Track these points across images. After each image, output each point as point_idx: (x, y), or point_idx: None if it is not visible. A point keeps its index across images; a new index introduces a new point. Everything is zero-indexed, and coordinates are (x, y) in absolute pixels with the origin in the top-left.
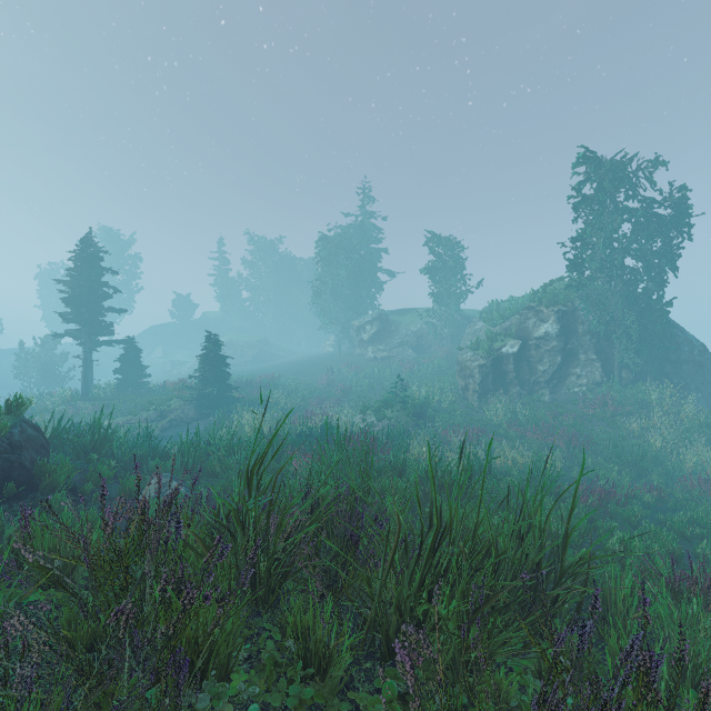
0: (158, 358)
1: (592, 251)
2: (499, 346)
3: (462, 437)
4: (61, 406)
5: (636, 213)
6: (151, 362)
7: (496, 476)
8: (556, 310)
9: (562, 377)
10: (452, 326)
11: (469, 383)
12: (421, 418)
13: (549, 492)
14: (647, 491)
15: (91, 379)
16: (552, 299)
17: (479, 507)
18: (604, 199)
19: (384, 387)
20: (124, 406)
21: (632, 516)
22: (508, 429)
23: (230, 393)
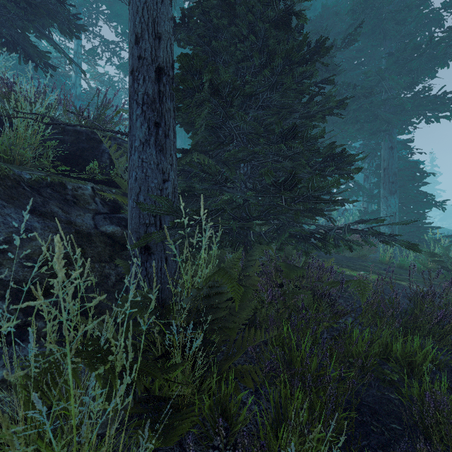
0: None
1: None
2: None
3: None
4: None
5: None
6: None
7: None
8: None
9: None
10: None
11: None
12: None
13: None
14: None
15: None
16: None
17: None
18: None
19: None
20: None
21: None
22: None
23: None
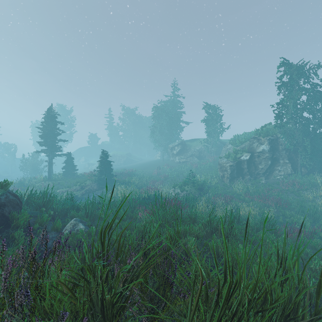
0: (82, 162)
1: (286, 109)
2: (239, 156)
3: (223, 200)
4: (39, 183)
5: (309, 90)
6: (79, 164)
7: (242, 221)
8: (268, 138)
9: (271, 171)
10: (216, 147)
11: (224, 174)
12: (202, 190)
13: (271, 231)
14: (321, 230)
15: (52, 171)
16: (266, 133)
17: (259, 265)
18: (293, 84)
19: (184, 175)
20: (66, 183)
21: (316, 244)
22: (245, 196)
23: (113, 178)
